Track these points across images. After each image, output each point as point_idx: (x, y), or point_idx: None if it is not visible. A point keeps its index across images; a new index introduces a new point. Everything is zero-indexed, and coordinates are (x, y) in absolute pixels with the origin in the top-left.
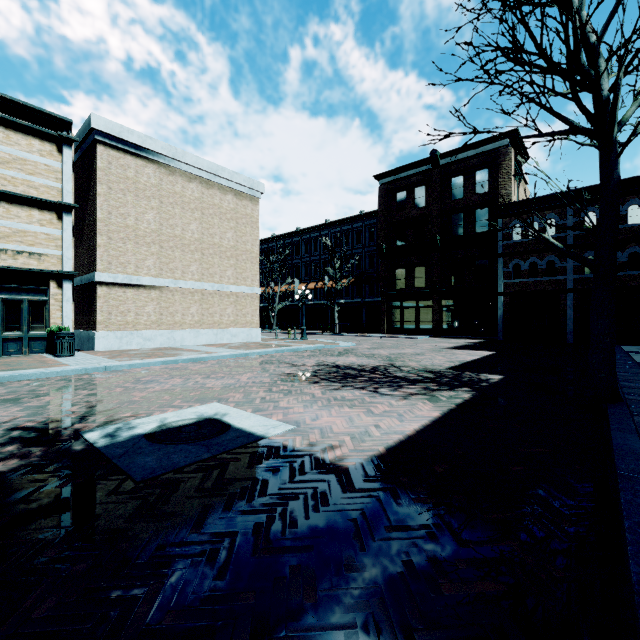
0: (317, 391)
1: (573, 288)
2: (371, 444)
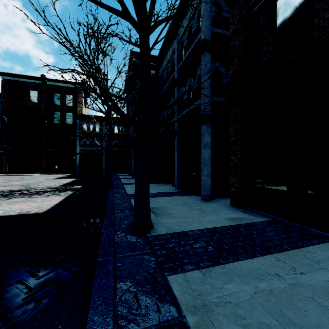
0: None
1: (105, 153)
2: (45, 207)
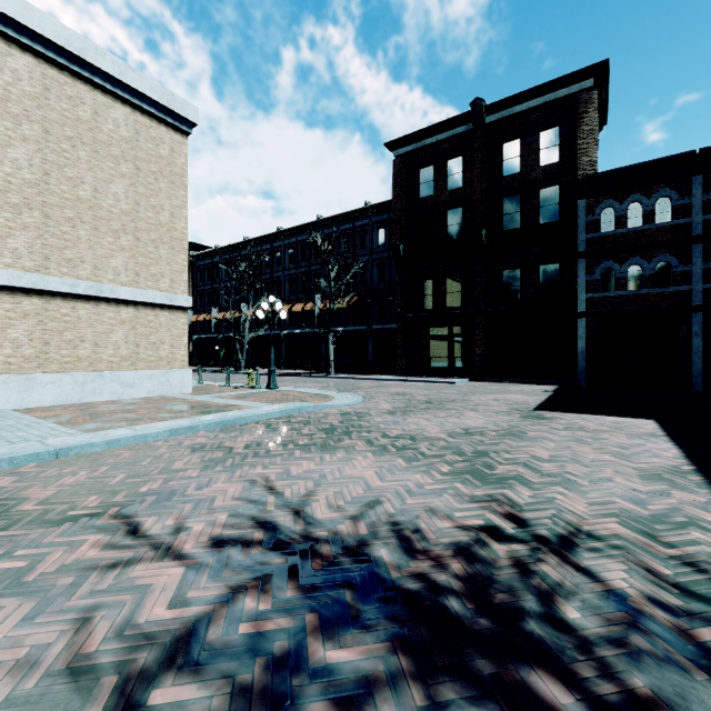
0: None
1: (705, 304)
2: None
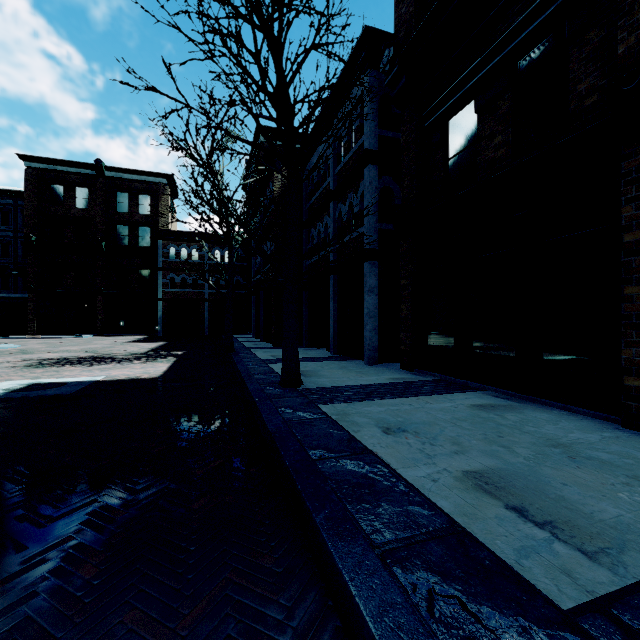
0: (78, 368)
1: (208, 298)
2: (155, 373)
